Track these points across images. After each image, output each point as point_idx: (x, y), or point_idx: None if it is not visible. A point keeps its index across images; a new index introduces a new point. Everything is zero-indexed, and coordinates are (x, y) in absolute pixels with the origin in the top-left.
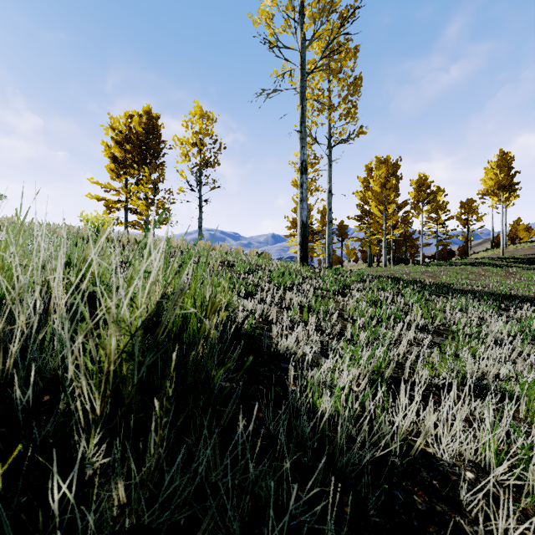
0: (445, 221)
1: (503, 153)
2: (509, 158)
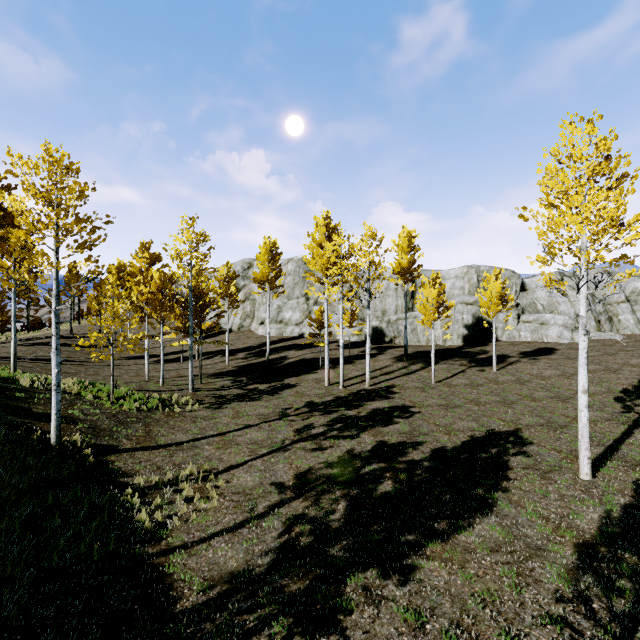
0: (36, 298)
1: (72, 274)
2: (75, 277)
